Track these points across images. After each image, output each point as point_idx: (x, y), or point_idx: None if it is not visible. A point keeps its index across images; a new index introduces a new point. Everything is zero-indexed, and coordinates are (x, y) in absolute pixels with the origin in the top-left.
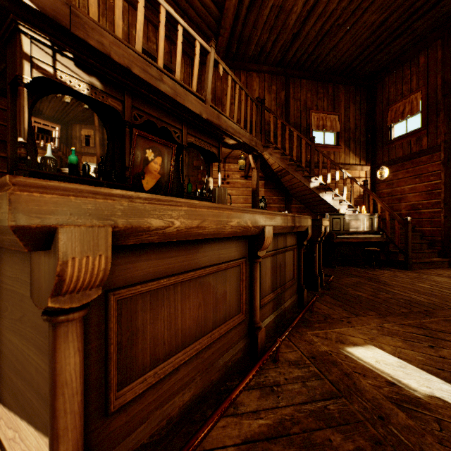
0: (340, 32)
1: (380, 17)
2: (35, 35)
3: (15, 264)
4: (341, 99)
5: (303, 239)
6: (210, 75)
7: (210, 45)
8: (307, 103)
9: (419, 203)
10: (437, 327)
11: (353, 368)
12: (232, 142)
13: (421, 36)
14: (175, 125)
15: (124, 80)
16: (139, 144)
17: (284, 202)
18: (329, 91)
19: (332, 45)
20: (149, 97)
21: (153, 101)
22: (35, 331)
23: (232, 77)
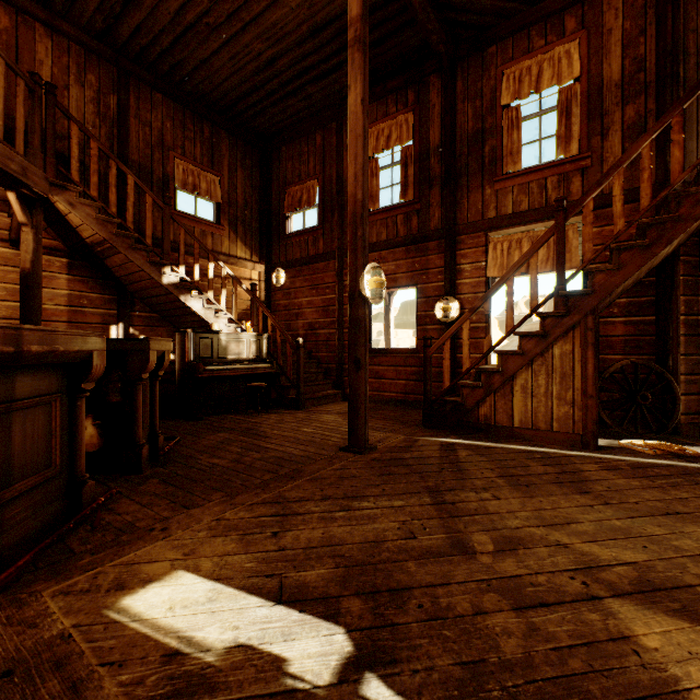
0: (213, 39)
1: (268, 51)
2: None
3: None
4: (224, 154)
5: (81, 380)
6: None
7: None
8: (166, 138)
9: (317, 321)
10: (298, 494)
11: (106, 655)
12: None
13: (317, 109)
14: None
15: None
16: None
17: (117, 306)
18: (205, 134)
19: (203, 55)
20: None
21: None
22: None
23: None
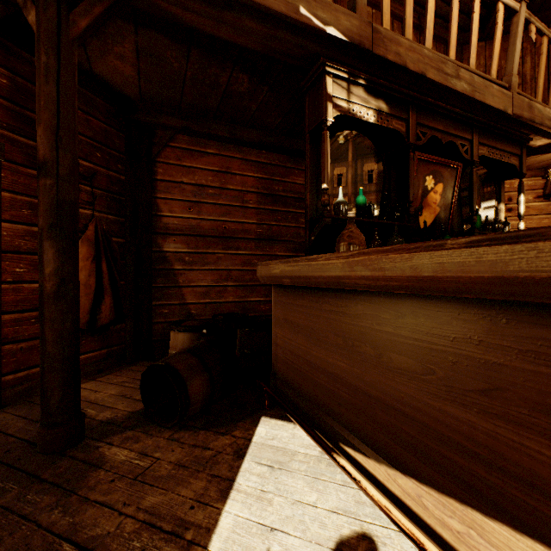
0: None
1: None
2: (336, 72)
3: (461, 322)
4: None
5: None
6: (517, 47)
7: (518, 0)
8: None
9: None
10: None
11: None
12: (540, 143)
13: None
14: (463, 136)
15: (410, 93)
16: (419, 170)
17: None
18: None
19: None
20: (435, 106)
21: (439, 110)
22: (550, 417)
23: (548, 37)
